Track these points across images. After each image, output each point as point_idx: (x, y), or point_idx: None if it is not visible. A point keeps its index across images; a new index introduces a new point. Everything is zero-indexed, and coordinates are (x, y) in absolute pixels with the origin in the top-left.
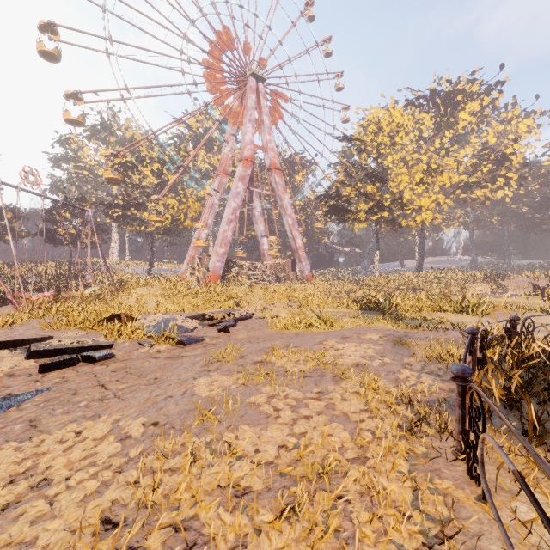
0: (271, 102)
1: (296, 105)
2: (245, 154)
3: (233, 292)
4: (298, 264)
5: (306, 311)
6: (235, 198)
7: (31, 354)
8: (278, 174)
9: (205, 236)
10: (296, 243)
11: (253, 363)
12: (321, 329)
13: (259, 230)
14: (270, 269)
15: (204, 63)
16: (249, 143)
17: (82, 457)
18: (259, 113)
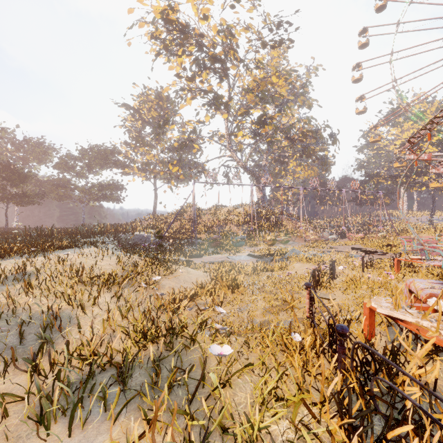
0: None
1: None
2: None
3: None
4: None
5: None
6: None
7: (361, 251)
8: None
9: None
10: None
11: None
12: None
13: None
14: None
15: None
16: None
17: None
18: None
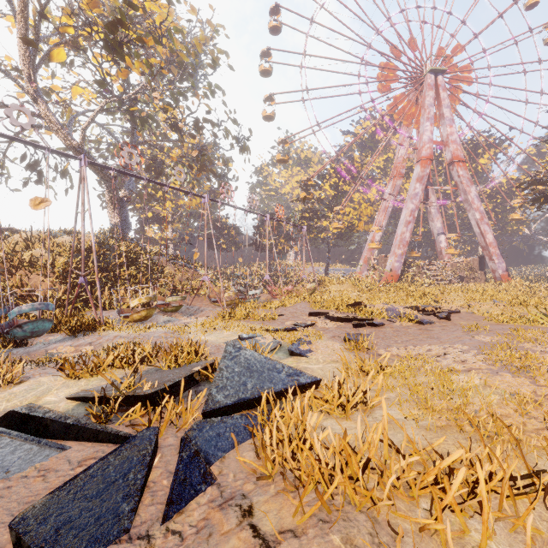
0: (451, 91)
1: (483, 83)
2: (423, 154)
3: (427, 290)
4: (488, 262)
5: (520, 310)
6: (413, 200)
7: (337, 319)
8: (462, 166)
9: (379, 238)
10: (485, 239)
11: (502, 334)
12: (547, 325)
13: (435, 228)
14: (450, 268)
15: (379, 78)
16: (427, 141)
17: (442, 352)
18: (437, 107)
